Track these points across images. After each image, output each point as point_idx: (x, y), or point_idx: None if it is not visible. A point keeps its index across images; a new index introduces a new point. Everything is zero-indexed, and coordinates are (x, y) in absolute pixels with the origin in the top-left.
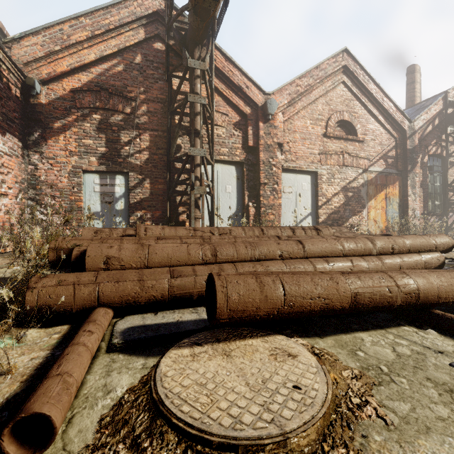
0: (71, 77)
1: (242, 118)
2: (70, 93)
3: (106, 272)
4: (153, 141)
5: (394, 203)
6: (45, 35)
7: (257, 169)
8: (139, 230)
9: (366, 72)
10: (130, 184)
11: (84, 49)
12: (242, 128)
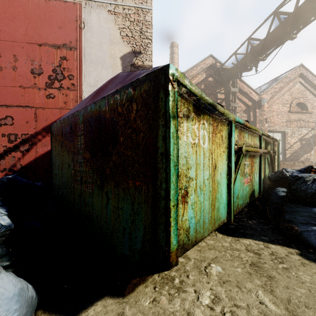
0: None
1: (247, 108)
2: None
3: None
4: None
5: None
6: None
7: None
8: None
9: (313, 75)
10: None
11: None
12: (247, 112)
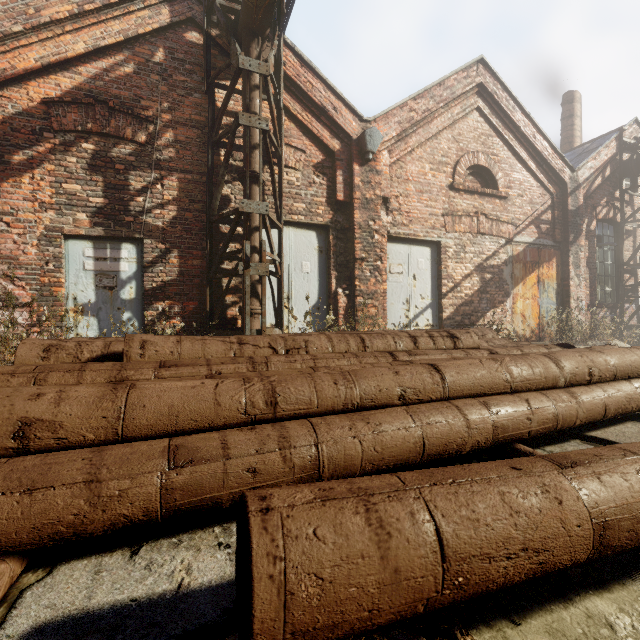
0: (43, 79)
1: (328, 157)
2: (41, 105)
3: (8, 465)
4: (184, 189)
5: (549, 290)
6: None
7: (350, 236)
8: (129, 347)
9: (511, 95)
10: (145, 258)
11: (66, 33)
12: (327, 172)
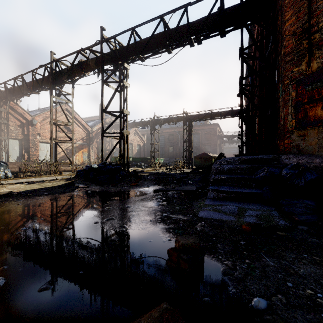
0: None
1: (22, 124)
2: None
3: None
4: None
5: (86, 154)
6: None
7: (28, 142)
8: None
9: (75, 111)
10: None
11: None
12: (22, 127)
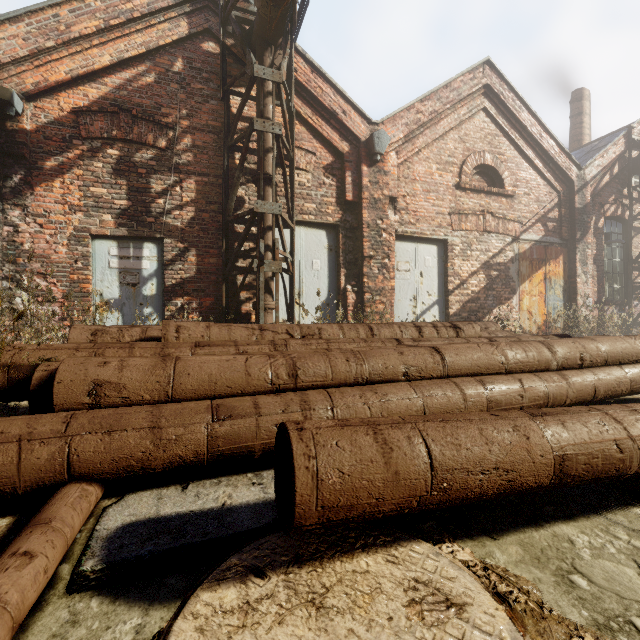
0: (72, 90)
1: (337, 159)
2: (71, 115)
3: (90, 413)
4: (201, 191)
5: (556, 287)
6: (31, 24)
7: (358, 235)
8: (166, 331)
9: (517, 95)
10: (165, 257)
11: (94, 47)
12: (336, 173)
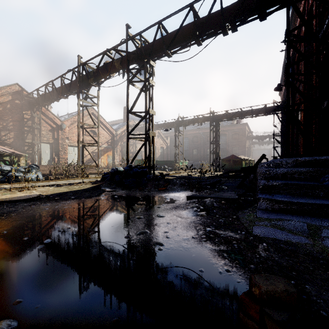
0: None
1: (52, 128)
2: None
3: None
4: (15, 135)
5: (110, 157)
6: None
7: (58, 145)
8: None
9: (100, 115)
10: None
11: None
12: (52, 131)
